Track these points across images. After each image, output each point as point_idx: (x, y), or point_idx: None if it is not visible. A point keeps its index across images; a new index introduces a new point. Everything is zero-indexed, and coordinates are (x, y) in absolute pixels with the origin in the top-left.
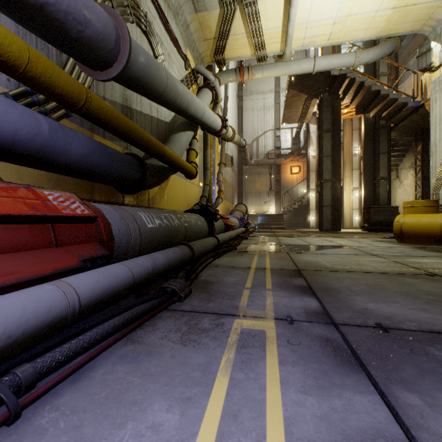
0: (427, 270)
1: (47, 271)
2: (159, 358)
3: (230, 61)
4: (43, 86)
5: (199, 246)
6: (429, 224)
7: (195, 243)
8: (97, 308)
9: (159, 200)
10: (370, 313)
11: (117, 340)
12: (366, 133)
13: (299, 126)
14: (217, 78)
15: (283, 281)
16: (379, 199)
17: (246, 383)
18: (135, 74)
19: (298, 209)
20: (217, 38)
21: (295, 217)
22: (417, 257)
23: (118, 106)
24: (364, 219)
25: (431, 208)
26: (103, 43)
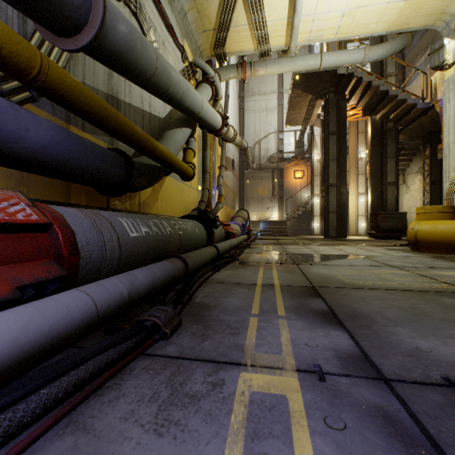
0: None
1: None
2: None
3: (231, 55)
4: None
5: (195, 258)
6: (446, 232)
7: (190, 255)
8: (25, 367)
9: (152, 205)
10: (426, 357)
11: (45, 429)
12: (373, 136)
13: (303, 129)
14: (218, 73)
15: (298, 303)
16: (386, 205)
17: None
18: (113, 47)
19: (301, 215)
20: (217, 29)
21: (298, 223)
22: (442, 269)
23: (101, 94)
24: (372, 226)
25: (447, 214)
26: None
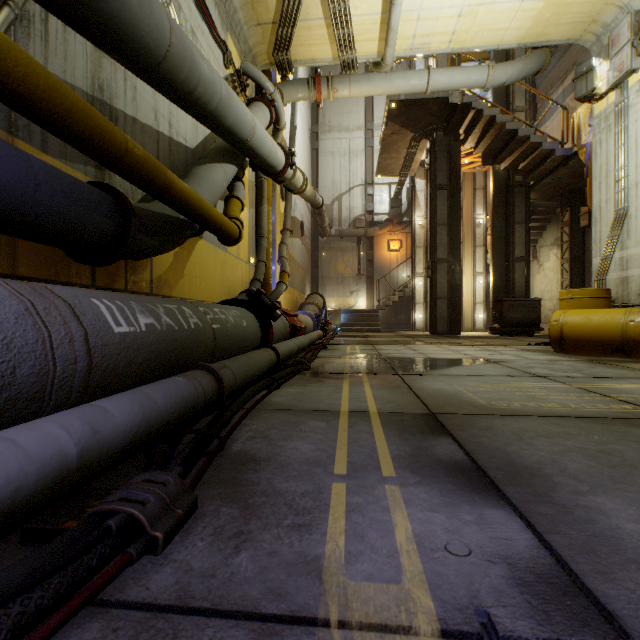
0: None
1: None
2: None
3: (299, 65)
4: None
5: (238, 368)
6: (604, 325)
7: (228, 363)
8: None
9: (174, 283)
10: None
11: None
12: (496, 193)
13: (401, 181)
14: (279, 90)
15: (414, 449)
16: (514, 289)
17: None
18: None
19: (398, 303)
20: (278, 23)
21: (394, 314)
22: (610, 380)
23: (81, 95)
24: (495, 318)
25: (602, 301)
26: None
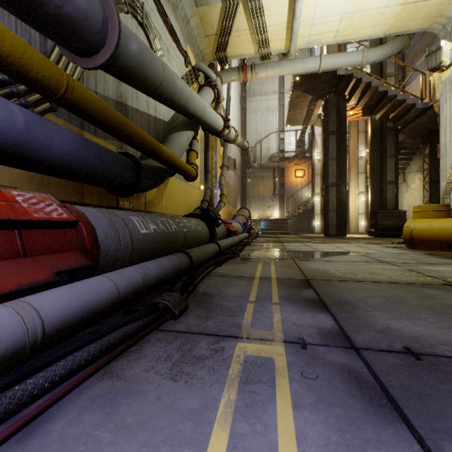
0: (446, 279)
1: (7, 288)
2: (141, 401)
3: (232, 59)
4: (13, 68)
5: (199, 253)
6: (441, 230)
7: (194, 250)
8: (69, 332)
9: (157, 204)
10: (394, 333)
11: (90, 374)
12: (372, 136)
13: (303, 128)
14: (219, 76)
15: (291, 293)
16: (386, 204)
17: (252, 441)
18: (126, 63)
19: (302, 214)
20: (219, 34)
21: (299, 222)
22: (432, 265)
23: (111, 101)
24: (371, 224)
25: (443, 213)
26: (88, 24)
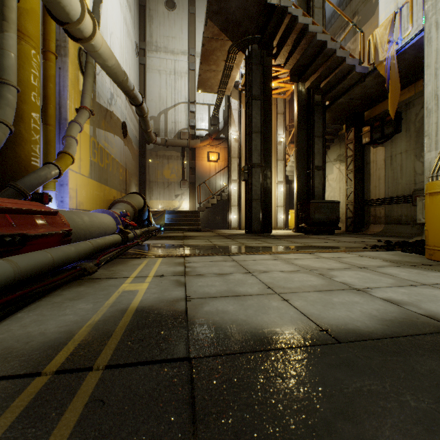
0: None
1: None
2: None
3: None
4: None
5: None
6: None
7: None
8: None
9: None
10: None
11: None
12: (299, 110)
13: (219, 99)
14: None
15: None
16: (314, 193)
17: None
18: None
19: (216, 205)
20: None
21: (213, 215)
22: None
23: None
24: (302, 218)
25: None
26: None
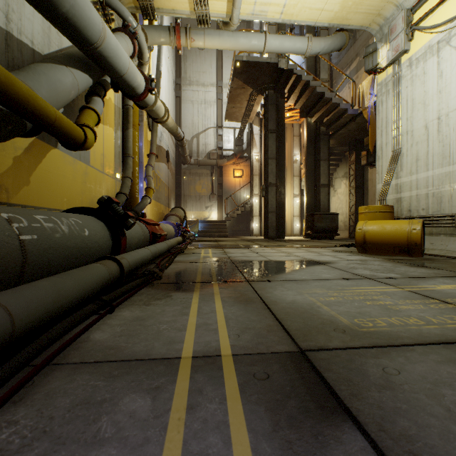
0: None
1: None
2: None
3: (161, 14)
4: None
5: (29, 302)
6: (395, 232)
7: (6, 297)
8: None
9: (15, 189)
10: None
11: None
12: (308, 138)
13: (242, 126)
14: (143, 30)
15: None
16: (320, 206)
17: None
18: None
19: (241, 215)
20: None
21: (238, 223)
22: (425, 280)
23: None
24: (308, 226)
25: (389, 214)
26: None
